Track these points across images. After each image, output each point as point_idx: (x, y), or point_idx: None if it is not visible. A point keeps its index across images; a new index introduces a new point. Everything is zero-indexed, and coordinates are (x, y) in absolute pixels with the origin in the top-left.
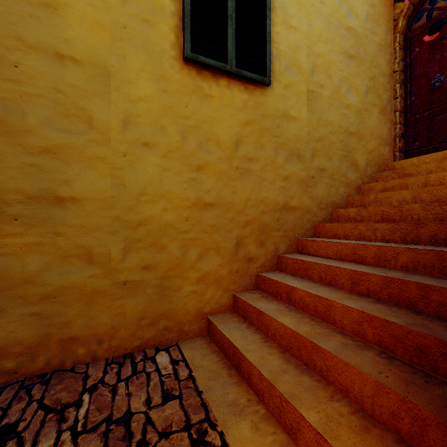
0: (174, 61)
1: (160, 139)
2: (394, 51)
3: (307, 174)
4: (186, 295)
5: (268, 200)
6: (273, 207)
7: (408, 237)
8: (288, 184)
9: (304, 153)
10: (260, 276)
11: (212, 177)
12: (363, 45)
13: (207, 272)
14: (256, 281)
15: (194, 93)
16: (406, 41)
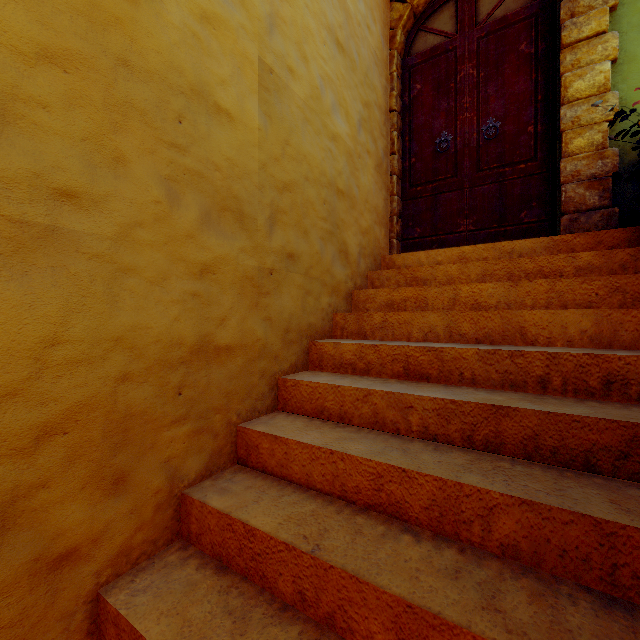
0: None
1: None
2: (390, 77)
3: (260, 264)
4: None
5: (144, 334)
6: (162, 356)
7: (477, 433)
8: (210, 287)
9: (252, 210)
10: (107, 608)
11: None
12: (355, 36)
13: None
14: (94, 621)
15: None
16: (405, 69)
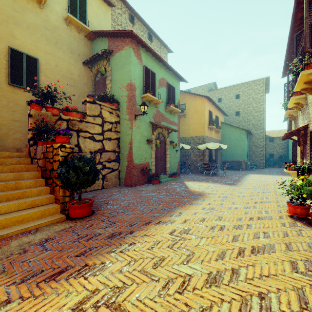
0: (5, 84)
1: (0, 103)
2: (91, 85)
3: None
4: (9, 142)
5: None
6: None
7: None
8: None
9: None
10: None
11: (18, 114)
12: (77, 83)
13: (17, 137)
14: None
15: (12, 92)
16: (95, 83)
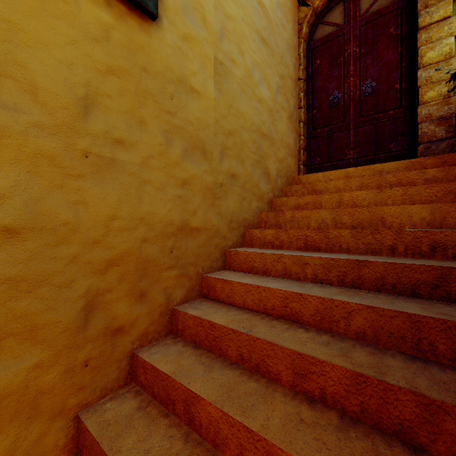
0: None
1: None
2: (299, 57)
3: (215, 180)
4: None
5: (154, 217)
6: (163, 230)
7: (347, 277)
8: (187, 193)
9: (210, 148)
10: (138, 359)
11: (12, 164)
12: (274, 33)
13: None
14: (131, 367)
15: None
16: (309, 51)
